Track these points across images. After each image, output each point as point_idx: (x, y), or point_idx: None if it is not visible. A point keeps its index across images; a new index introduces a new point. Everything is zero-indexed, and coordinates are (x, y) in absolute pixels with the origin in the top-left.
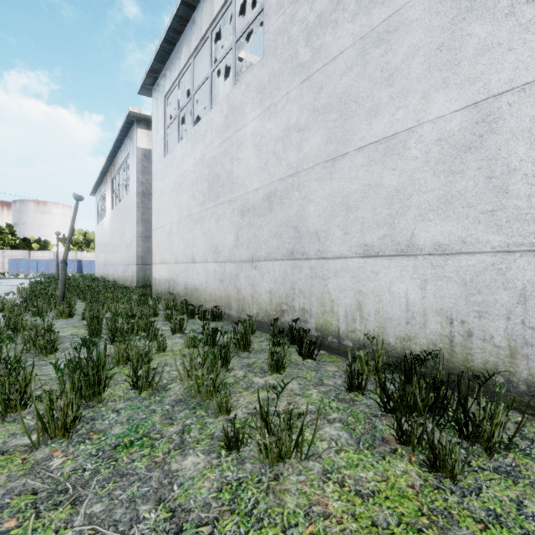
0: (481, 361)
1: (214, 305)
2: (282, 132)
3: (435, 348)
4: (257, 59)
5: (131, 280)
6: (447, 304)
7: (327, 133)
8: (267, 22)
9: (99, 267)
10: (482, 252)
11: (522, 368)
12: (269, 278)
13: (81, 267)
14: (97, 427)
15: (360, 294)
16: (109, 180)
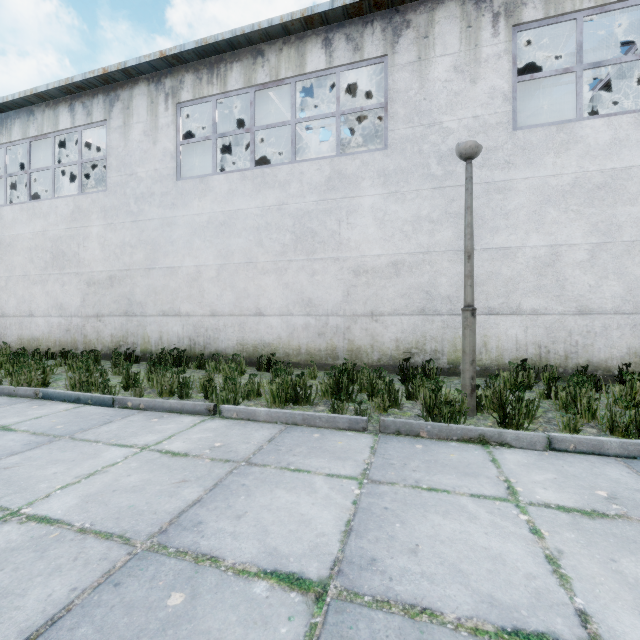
0: (198, 352)
1: (59, 349)
2: (121, 243)
3: (186, 350)
4: (94, 140)
5: None
6: (190, 334)
7: (146, 254)
8: (109, 171)
9: None
10: (198, 316)
11: (207, 351)
12: (111, 327)
13: None
14: None
15: (161, 333)
16: None
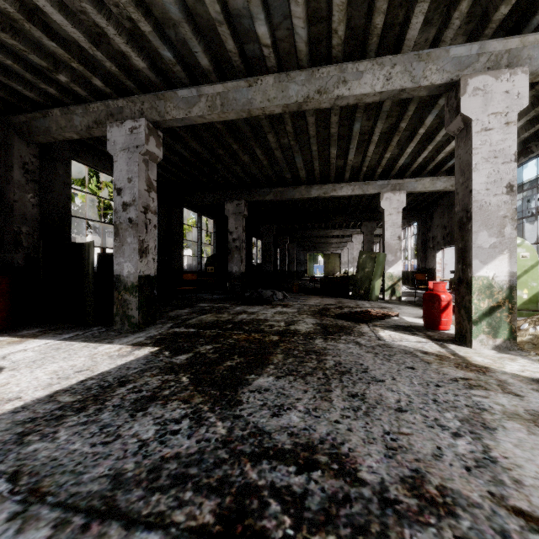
0: None
1: None
2: None
3: None
4: None
5: None
6: None
7: None
8: None
9: None
10: None
11: None
12: None
13: None
14: None
15: None
16: None
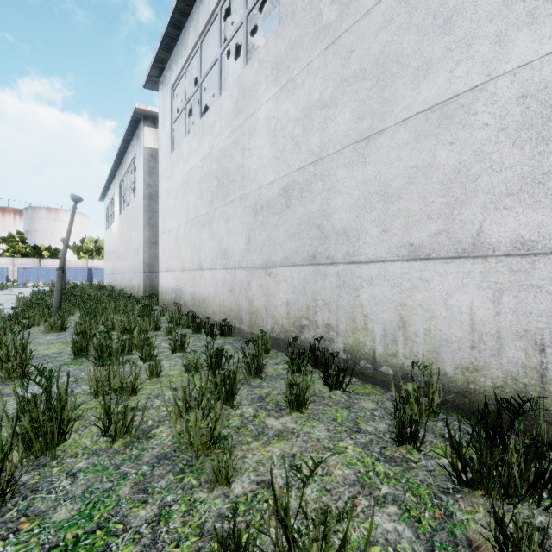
0: None
1: (223, 318)
2: (302, 112)
3: (515, 383)
4: None
5: (138, 289)
6: (535, 324)
7: (358, 106)
8: None
9: (108, 276)
10: None
11: None
12: (286, 287)
13: (91, 276)
14: (35, 506)
15: (404, 308)
16: (117, 184)
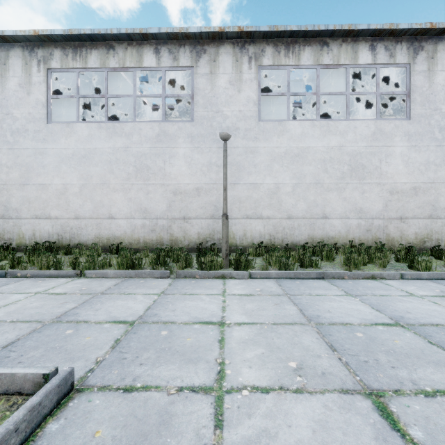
0: (65, 243)
1: None
2: None
3: (55, 243)
4: None
5: None
6: (58, 231)
7: (21, 174)
8: None
9: None
10: (65, 218)
11: (72, 243)
12: None
13: None
14: None
15: (34, 230)
16: None
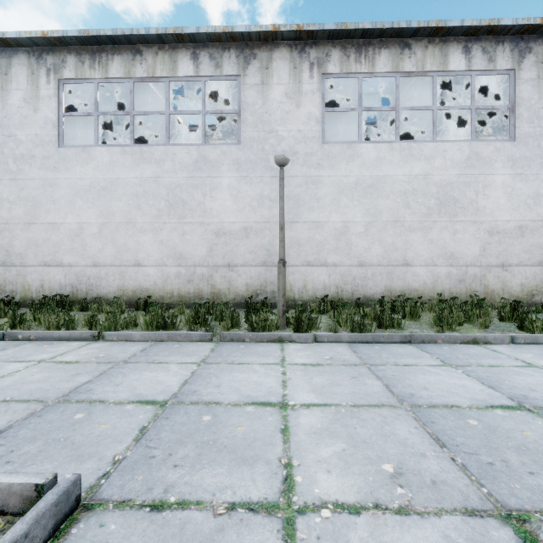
0: (81, 297)
1: None
2: None
3: (69, 296)
4: None
5: None
6: (72, 282)
7: (26, 210)
8: None
9: None
10: (81, 266)
11: (89, 297)
12: None
13: None
14: None
15: (43, 281)
16: None
